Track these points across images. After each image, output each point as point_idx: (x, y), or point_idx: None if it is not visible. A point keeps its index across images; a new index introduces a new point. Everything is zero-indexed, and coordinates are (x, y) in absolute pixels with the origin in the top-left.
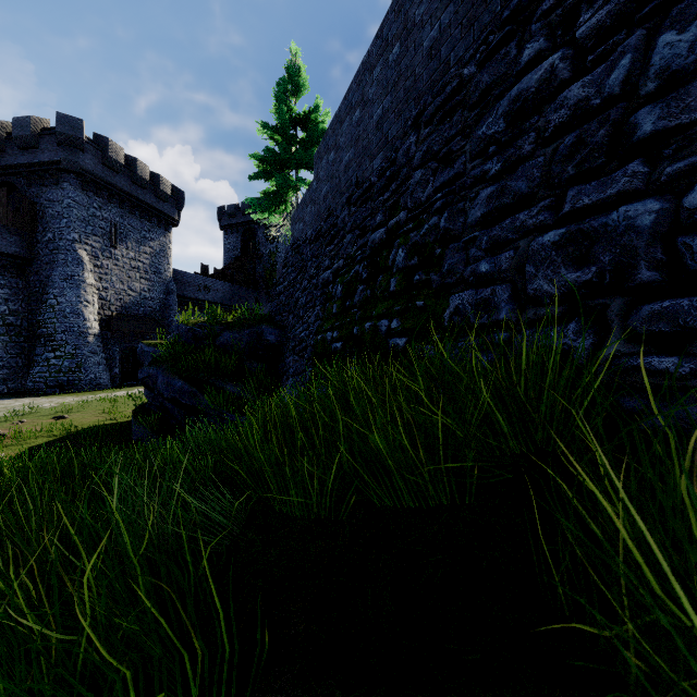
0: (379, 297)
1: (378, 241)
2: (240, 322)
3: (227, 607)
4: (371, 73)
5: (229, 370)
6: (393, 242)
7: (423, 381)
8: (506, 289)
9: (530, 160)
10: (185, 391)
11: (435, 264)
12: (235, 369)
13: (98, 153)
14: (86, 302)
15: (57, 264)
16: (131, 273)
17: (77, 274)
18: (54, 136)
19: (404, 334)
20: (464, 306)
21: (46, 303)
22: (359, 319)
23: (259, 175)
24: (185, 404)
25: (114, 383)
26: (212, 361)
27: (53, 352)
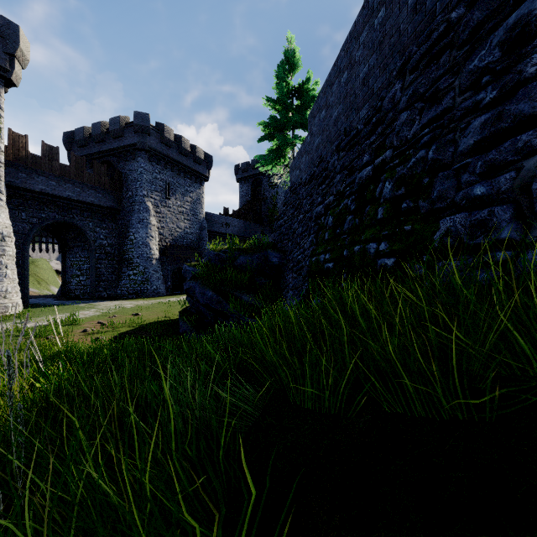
0: (367, 225)
1: (365, 177)
2: (251, 249)
3: (255, 481)
4: (358, 39)
5: (244, 284)
6: (379, 177)
7: (424, 297)
8: (508, 209)
9: (533, 81)
10: (214, 299)
11: (422, 192)
12: (248, 284)
13: (158, 135)
14: (151, 237)
15: (134, 212)
16: (178, 216)
17: (146, 218)
18: (133, 127)
19: (392, 255)
20: (456, 228)
21: (128, 238)
22: (349, 243)
23: (265, 138)
24: (214, 308)
25: (168, 292)
26: (232, 277)
27: (132, 270)
